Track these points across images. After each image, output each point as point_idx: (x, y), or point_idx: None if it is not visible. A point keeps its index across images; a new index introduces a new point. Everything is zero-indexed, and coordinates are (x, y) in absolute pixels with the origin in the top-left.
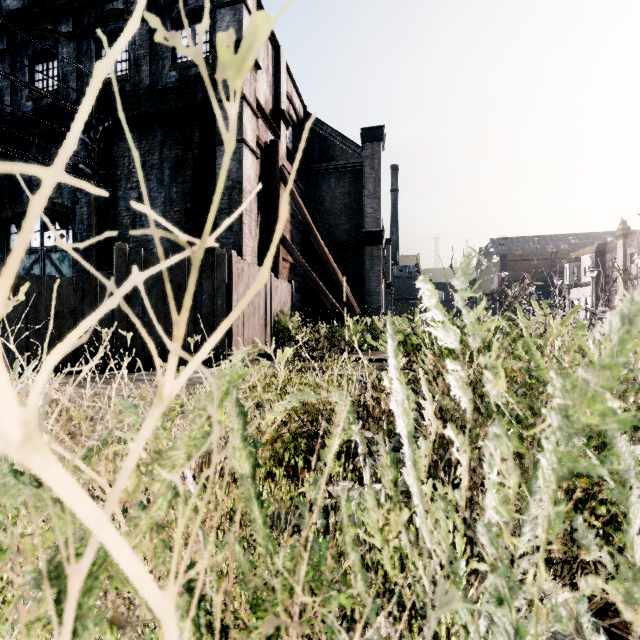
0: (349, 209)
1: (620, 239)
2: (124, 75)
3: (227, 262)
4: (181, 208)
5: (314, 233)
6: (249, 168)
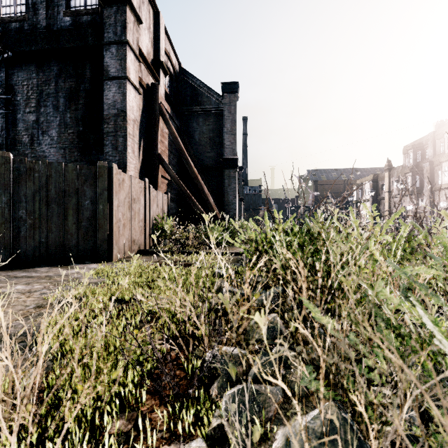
0: (213, 141)
1: (387, 172)
2: (23, 16)
3: (108, 173)
4: (74, 130)
5: (186, 156)
6: (132, 101)
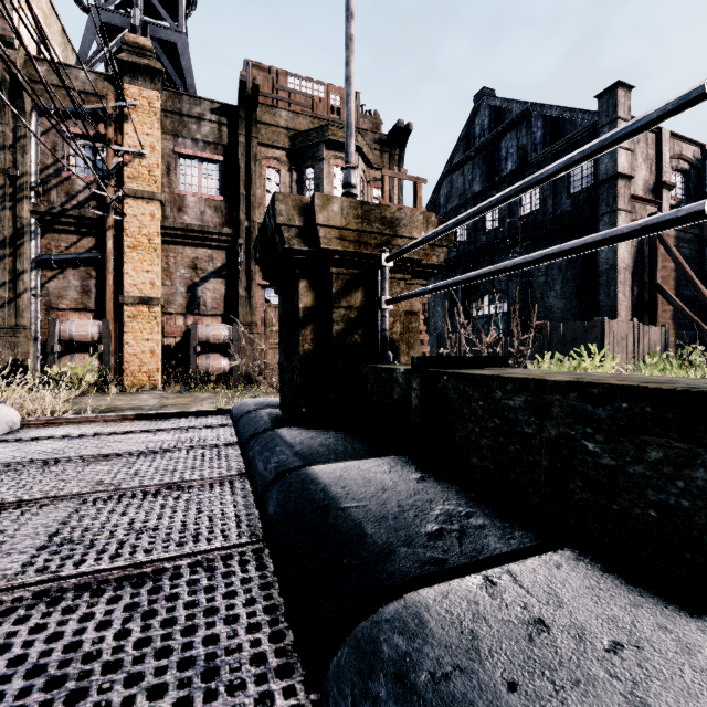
0: None
1: None
2: (536, 210)
3: (601, 324)
4: (573, 284)
5: (693, 282)
6: (623, 253)
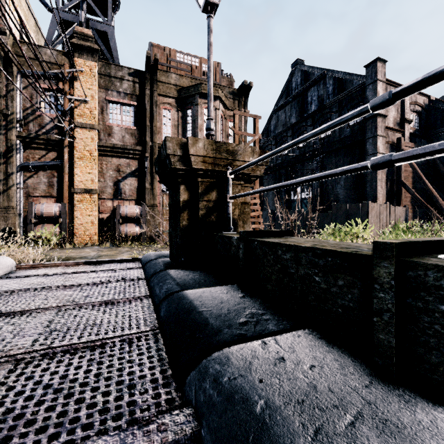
0: None
1: None
2: (329, 134)
3: (367, 205)
4: (351, 180)
5: (422, 180)
6: None
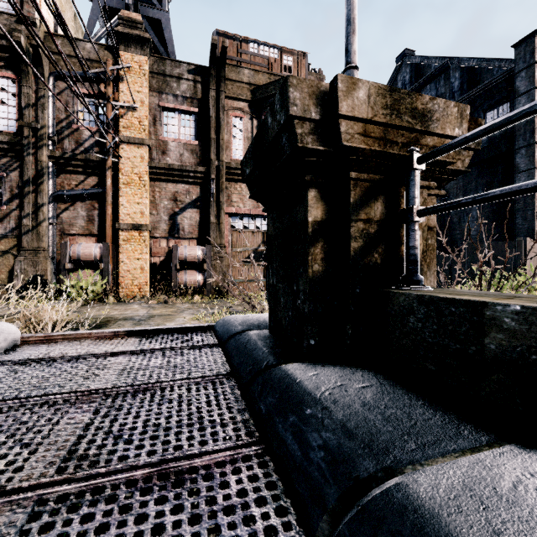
0: None
1: None
2: None
3: (523, 243)
4: (489, 210)
5: None
6: None
